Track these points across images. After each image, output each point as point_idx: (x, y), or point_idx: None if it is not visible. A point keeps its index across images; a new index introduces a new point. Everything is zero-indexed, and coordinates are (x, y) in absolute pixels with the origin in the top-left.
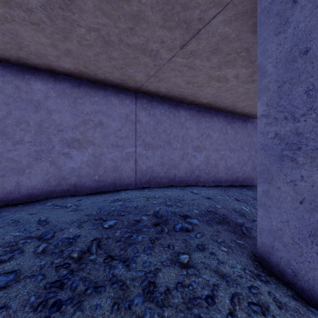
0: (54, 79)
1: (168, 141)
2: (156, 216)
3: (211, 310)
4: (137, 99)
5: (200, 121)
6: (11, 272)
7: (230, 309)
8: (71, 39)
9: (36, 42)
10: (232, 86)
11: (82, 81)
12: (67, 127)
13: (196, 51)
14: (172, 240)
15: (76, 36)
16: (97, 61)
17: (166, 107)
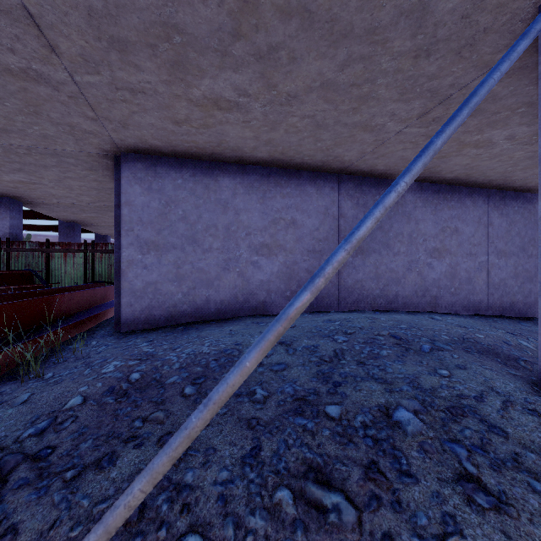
0: (242, 172)
1: (385, 242)
2: (394, 337)
3: (481, 405)
4: (341, 184)
5: (440, 208)
6: (280, 363)
7: (501, 407)
8: (278, 129)
9: (238, 138)
10: (503, 151)
11: (272, 169)
12: (256, 229)
13: (441, 118)
14: (423, 358)
15: (285, 125)
16: (299, 146)
17: (383, 190)
